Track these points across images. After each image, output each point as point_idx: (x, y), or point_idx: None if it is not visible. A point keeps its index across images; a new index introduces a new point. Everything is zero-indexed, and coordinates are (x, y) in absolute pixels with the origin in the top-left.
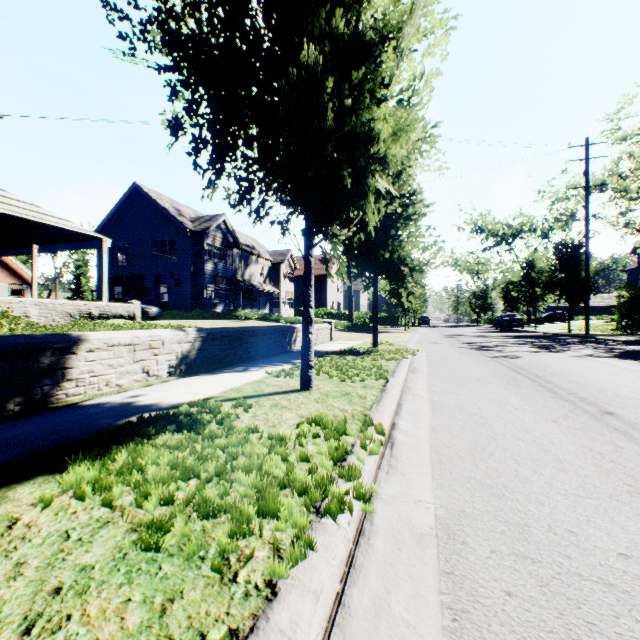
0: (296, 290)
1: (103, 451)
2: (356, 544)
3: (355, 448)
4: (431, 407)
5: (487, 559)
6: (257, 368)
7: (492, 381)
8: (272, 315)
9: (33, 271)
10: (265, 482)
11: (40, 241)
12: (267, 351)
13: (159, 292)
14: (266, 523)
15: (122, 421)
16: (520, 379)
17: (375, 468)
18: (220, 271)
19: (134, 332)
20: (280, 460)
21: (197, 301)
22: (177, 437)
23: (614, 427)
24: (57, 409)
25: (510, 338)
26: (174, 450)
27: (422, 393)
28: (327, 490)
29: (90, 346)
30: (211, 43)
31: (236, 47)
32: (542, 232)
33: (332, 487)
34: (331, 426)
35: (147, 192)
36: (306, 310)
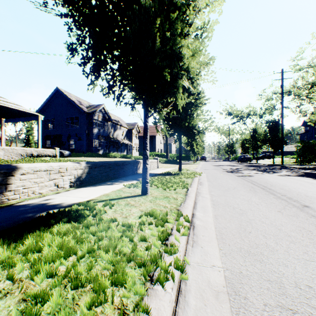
0: (140, 143)
1: (18, 237)
2: (177, 301)
3: (173, 231)
4: (212, 204)
5: (263, 311)
6: (119, 183)
7: (241, 189)
8: (128, 155)
9: (2, 132)
10: (118, 258)
11: (5, 116)
12: (124, 173)
13: (70, 143)
14: (117, 291)
15: (37, 215)
16: (255, 188)
17: (185, 243)
18: (101, 133)
19: (50, 163)
20: (128, 240)
21: (89, 148)
22: (66, 226)
23: (312, 214)
24: (0, 208)
25: (246, 166)
26: (63, 236)
27: (206, 196)
28: (157, 263)
29: (23, 171)
30: (92, 5)
31: (105, 4)
32: (259, 115)
33: (160, 261)
34: (159, 217)
35: (63, 92)
36: (144, 151)
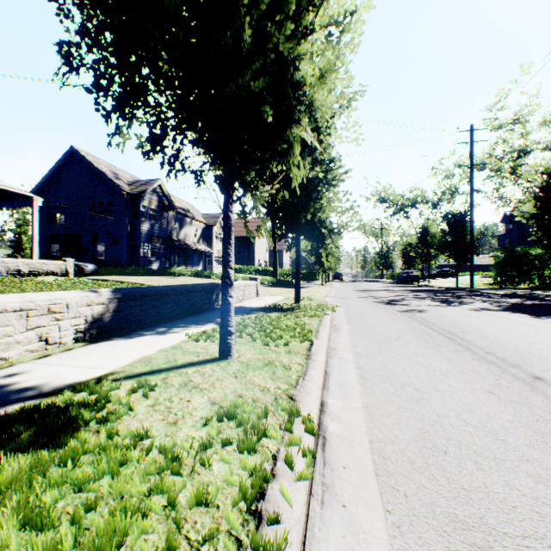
0: None
1: None
2: None
3: (278, 465)
4: (360, 376)
5: None
6: (179, 329)
7: (411, 339)
8: (204, 272)
9: None
10: None
11: None
12: (193, 309)
13: (96, 250)
14: None
15: None
16: (436, 336)
17: (306, 499)
18: (156, 231)
19: (28, 295)
20: (166, 504)
21: (133, 259)
22: (16, 464)
23: None
24: None
25: (411, 292)
26: None
27: (347, 356)
28: None
29: None
30: None
31: None
32: (432, 203)
33: None
34: (248, 421)
35: (84, 156)
36: (225, 271)
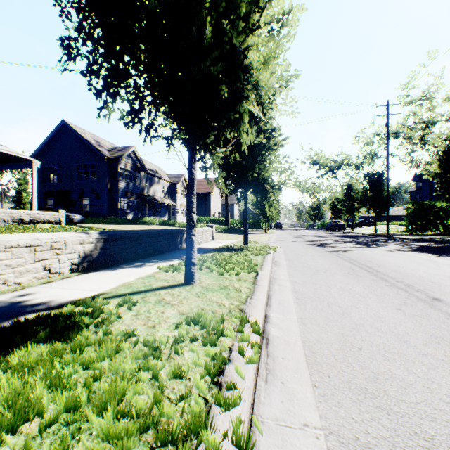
0: None
1: None
2: None
3: (233, 354)
4: (295, 297)
5: None
6: (151, 263)
7: (337, 271)
8: (170, 221)
9: None
10: (121, 427)
11: None
12: (162, 249)
13: (83, 203)
14: None
15: None
16: (357, 269)
17: (254, 377)
18: (130, 188)
19: (35, 235)
20: (151, 377)
21: (112, 210)
22: (39, 350)
23: (449, 313)
24: None
25: (338, 237)
26: (24, 373)
27: (286, 283)
28: (199, 437)
29: None
30: None
31: None
32: (356, 165)
33: (206, 433)
34: (209, 325)
35: (73, 127)
36: (189, 215)
